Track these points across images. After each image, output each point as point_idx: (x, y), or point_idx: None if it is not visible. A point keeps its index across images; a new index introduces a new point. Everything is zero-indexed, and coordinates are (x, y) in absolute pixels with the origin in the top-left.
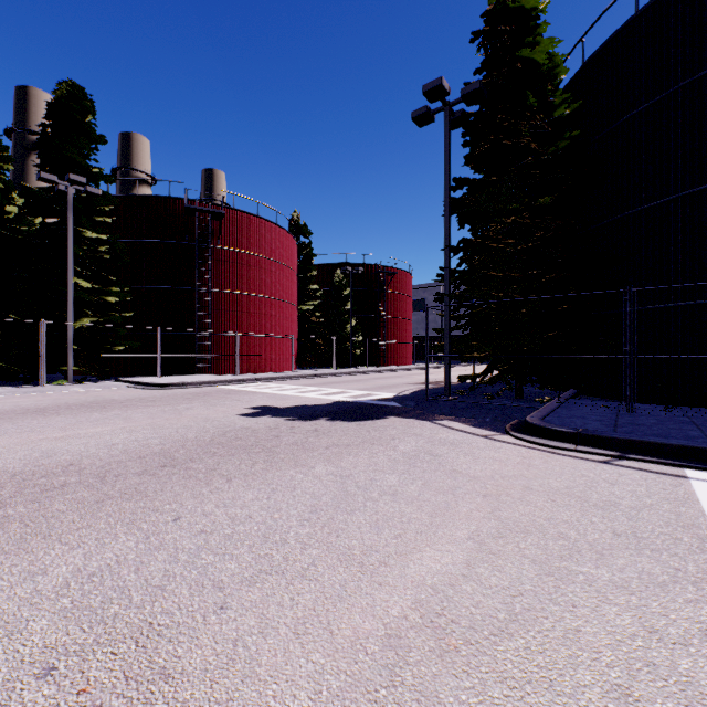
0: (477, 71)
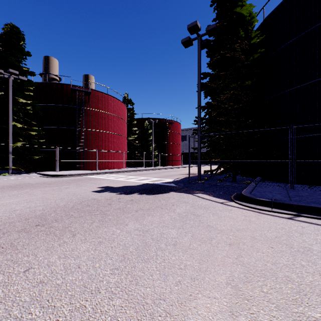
0: (214, 20)
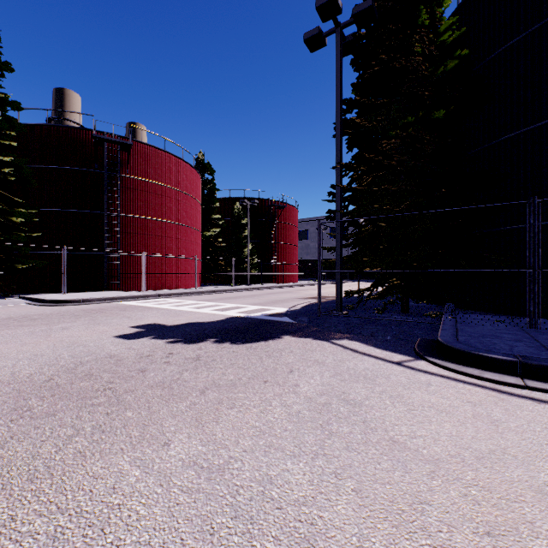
0: None
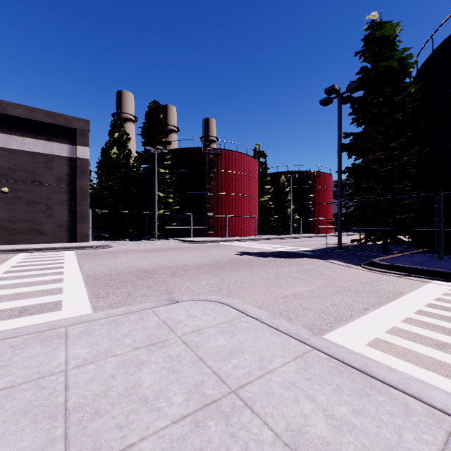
0: (357, 73)
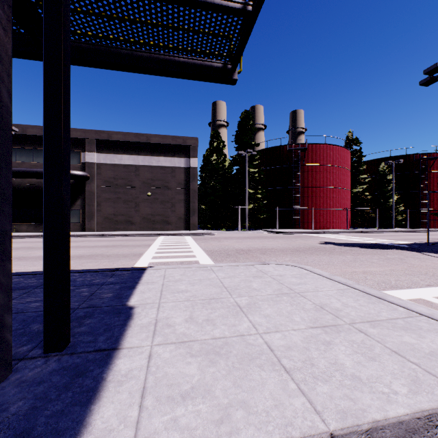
0: None
